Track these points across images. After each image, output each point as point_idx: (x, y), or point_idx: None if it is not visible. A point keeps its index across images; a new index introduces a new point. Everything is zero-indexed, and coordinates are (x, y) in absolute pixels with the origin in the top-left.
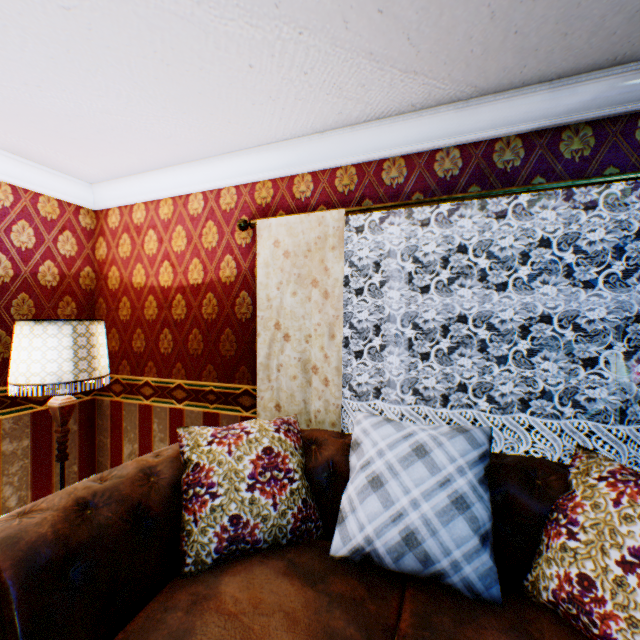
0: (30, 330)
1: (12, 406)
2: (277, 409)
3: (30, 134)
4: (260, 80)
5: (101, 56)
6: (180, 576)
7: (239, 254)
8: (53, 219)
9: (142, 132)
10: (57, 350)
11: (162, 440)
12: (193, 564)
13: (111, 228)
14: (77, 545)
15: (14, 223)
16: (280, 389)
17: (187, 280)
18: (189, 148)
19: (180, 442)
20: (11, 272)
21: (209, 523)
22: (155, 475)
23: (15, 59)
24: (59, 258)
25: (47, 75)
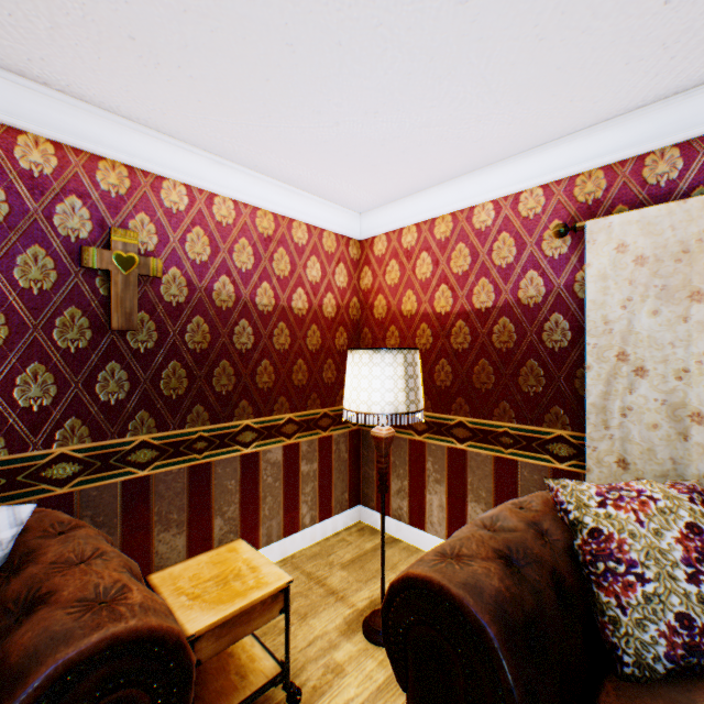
0: (368, 358)
1: (306, 430)
2: (619, 466)
3: (336, 170)
4: (665, 21)
5: (463, 54)
6: (615, 676)
7: (547, 268)
8: (331, 252)
9: (449, 141)
10: (392, 379)
11: (437, 481)
12: (634, 666)
13: (376, 256)
14: (528, 610)
15: (307, 259)
16: (626, 440)
17: (470, 304)
18: (491, 150)
19: (555, 497)
20: (306, 305)
21: (645, 615)
22: (545, 534)
23: (371, 87)
24: (335, 290)
25: (391, 97)
